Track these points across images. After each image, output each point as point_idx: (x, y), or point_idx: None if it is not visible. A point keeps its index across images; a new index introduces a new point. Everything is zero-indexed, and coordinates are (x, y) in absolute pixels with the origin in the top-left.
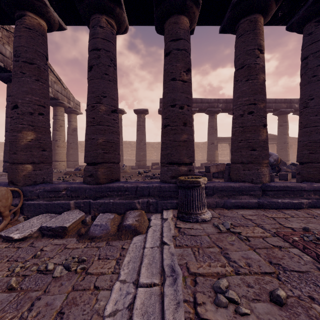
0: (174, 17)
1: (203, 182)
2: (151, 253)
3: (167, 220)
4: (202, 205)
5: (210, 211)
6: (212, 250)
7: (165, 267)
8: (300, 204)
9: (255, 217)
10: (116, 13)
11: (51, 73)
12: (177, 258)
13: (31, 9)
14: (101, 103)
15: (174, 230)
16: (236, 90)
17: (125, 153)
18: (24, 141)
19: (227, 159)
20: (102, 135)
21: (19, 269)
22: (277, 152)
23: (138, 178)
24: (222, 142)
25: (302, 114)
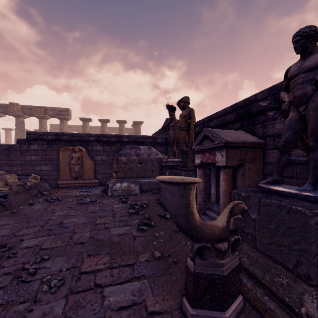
0: (17, 118)
1: None
2: None
3: None
4: None
5: None
6: None
7: None
8: None
9: None
10: None
11: None
12: None
13: None
14: None
15: None
16: None
17: None
18: None
19: None
20: None
21: None
22: None
23: None
24: None
25: None
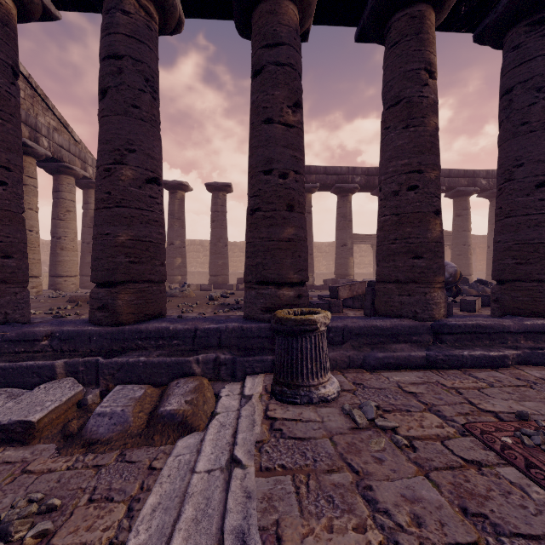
0: (269, 2)
1: (323, 321)
2: (205, 488)
3: (250, 399)
4: (320, 368)
5: (337, 377)
6: (338, 480)
7: (227, 538)
8: (502, 359)
9: (423, 388)
10: None
11: (49, 112)
12: (258, 508)
13: None
14: (125, 164)
15: (262, 425)
16: (386, 146)
17: (194, 262)
18: None
19: (369, 271)
20: (127, 228)
21: None
22: (452, 260)
23: (206, 310)
24: (360, 242)
25: (502, 192)
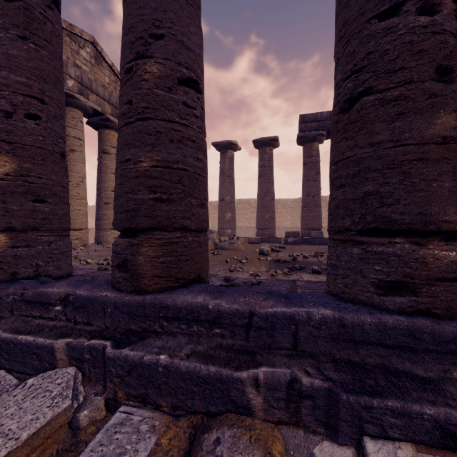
0: None
1: None
2: None
3: None
4: None
5: None
6: None
7: None
8: None
9: None
10: None
11: None
12: None
13: None
14: (150, 57)
15: None
16: None
17: (241, 218)
18: None
19: None
20: (151, 149)
21: None
22: None
23: (259, 268)
24: None
25: None
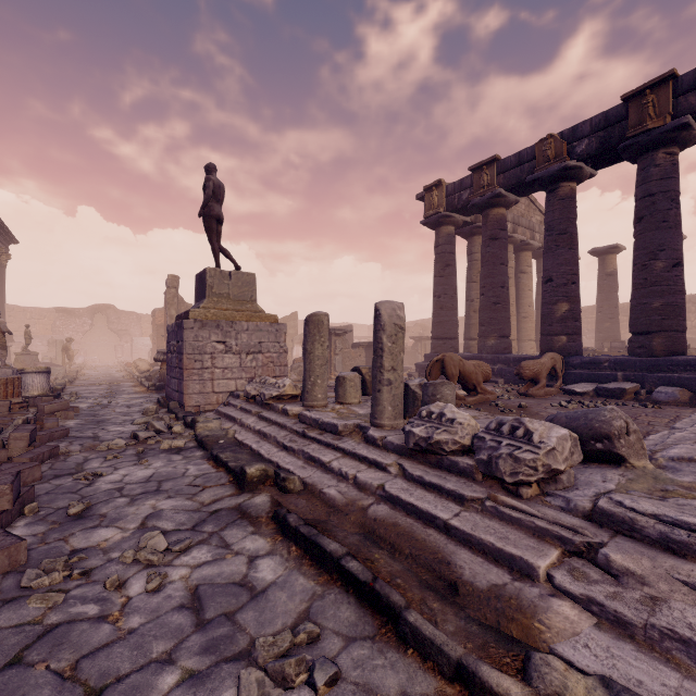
0: None
1: None
2: None
3: None
4: None
5: None
6: None
7: None
8: None
9: None
10: (681, 138)
11: (536, 211)
12: None
13: (565, 179)
14: (657, 259)
15: None
16: None
17: None
18: (559, 313)
19: None
20: (659, 298)
21: (599, 402)
22: None
23: None
24: None
25: None
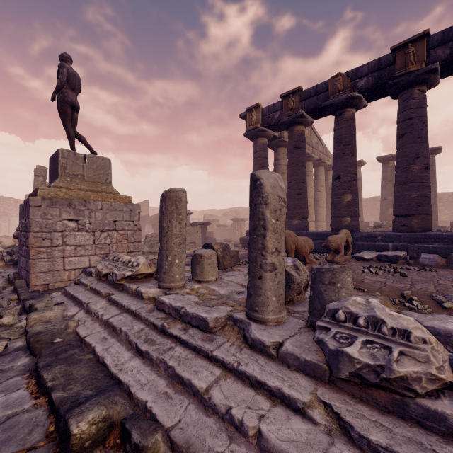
0: None
1: None
2: None
3: None
4: None
5: None
6: None
7: None
8: None
9: None
10: (429, 80)
11: (314, 135)
12: None
13: (349, 106)
14: (414, 164)
15: None
16: None
17: None
18: (345, 201)
19: None
20: (416, 191)
21: (388, 267)
22: None
23: None
24: None
25: None
